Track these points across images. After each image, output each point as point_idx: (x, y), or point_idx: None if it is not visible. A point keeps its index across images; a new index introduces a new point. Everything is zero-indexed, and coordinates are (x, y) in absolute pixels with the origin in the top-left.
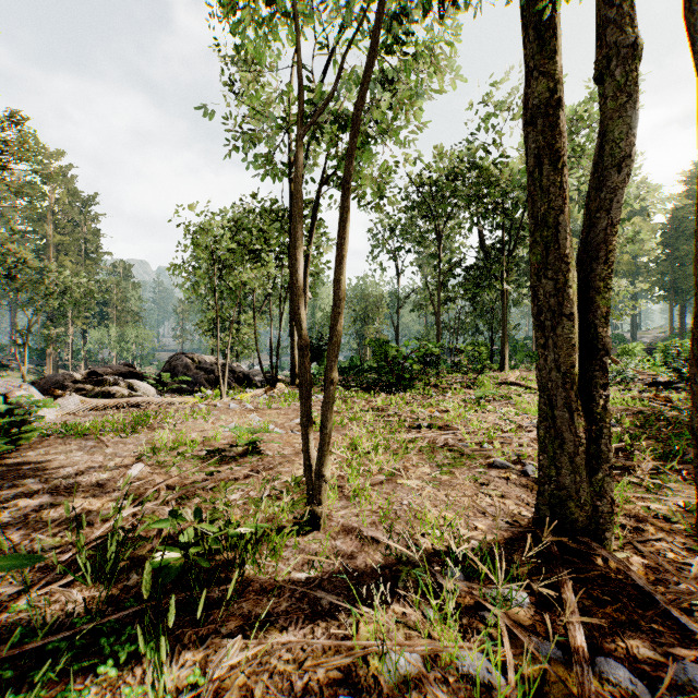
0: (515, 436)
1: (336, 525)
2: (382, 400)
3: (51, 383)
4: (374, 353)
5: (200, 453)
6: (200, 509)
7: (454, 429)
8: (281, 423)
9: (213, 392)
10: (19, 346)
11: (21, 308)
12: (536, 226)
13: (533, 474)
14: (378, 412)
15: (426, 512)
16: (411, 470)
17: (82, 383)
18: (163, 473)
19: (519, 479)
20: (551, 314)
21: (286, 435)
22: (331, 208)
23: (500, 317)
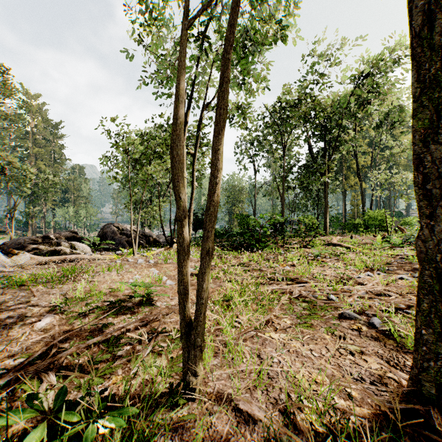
0: (353, 289)
1: (211, 391)
2: (246, 257)
3: (16, 244)
4: (239, 224)
5: (104, 303)
6: (66, 389)
7: (303, 281)
8: (173, 275)
9: (127, 250)
10: (8, 219)
11: (9, 194)
12: (422, 89)
13: (381, 327)
14: (245, 267)
15: (301, 380)
16: (276, 321)
17: (37, 244)
18: (67, 324)
19: (369, 331)
20: (440, 182)
21: (175, 286)
22: (210, 126)
23: (323, 200)
